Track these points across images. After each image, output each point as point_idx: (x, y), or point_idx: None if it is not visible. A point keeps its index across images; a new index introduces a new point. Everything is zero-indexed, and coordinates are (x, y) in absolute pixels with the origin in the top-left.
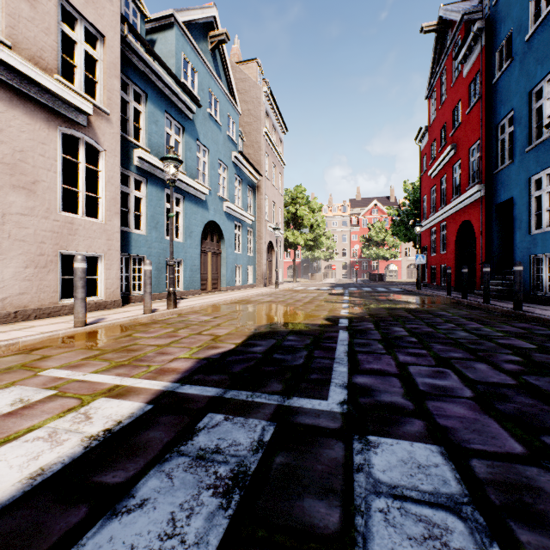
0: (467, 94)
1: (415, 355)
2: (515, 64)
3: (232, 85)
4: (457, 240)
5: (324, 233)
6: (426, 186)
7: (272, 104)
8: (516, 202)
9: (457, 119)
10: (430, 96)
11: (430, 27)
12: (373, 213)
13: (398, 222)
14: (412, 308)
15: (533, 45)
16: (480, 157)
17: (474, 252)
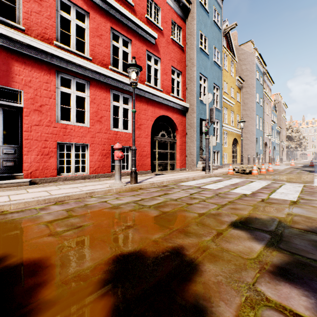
0: None
1: None
2: None
3: (276, 109)
4: None
5: None
6: None
7: (284, 104)
8: None
9: None
10: None
11: None
12: None
13: None
14: None
15: None
16: None
17: None
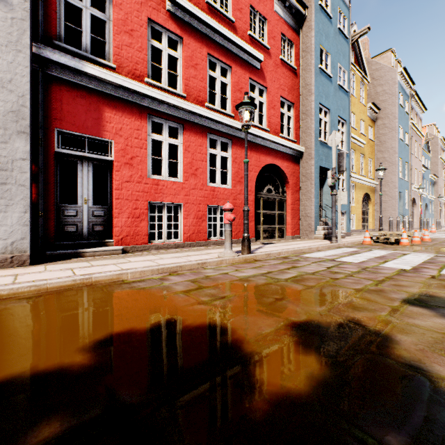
0: None
1: None
2: None
3: (429, 148)
4: None
5: None
6: None
7: (442, 140)
8: None
9: None
10: None
11: None
12: None
13: None
14: None
15: None
16: None
17: None
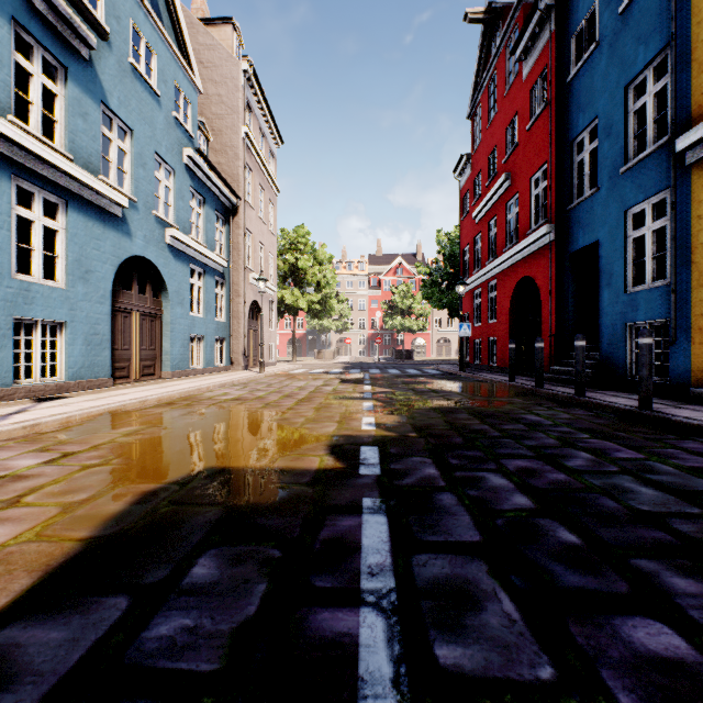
0: (527, 102)
1: (689, 696)
2: (601, 50)
3: (184, 38)
4: (512, 304)
5: (336, 296)
6: (468, 234)
7: (258, 94)
8: (604, 247)
9: (513, 139)
10: (473, 114)
11: (476, 15)
12: (397, 273)
13: (430, 282)
14: (479, 409)
15: (631, 18)
16: (549, 187)
17: (537, 320)
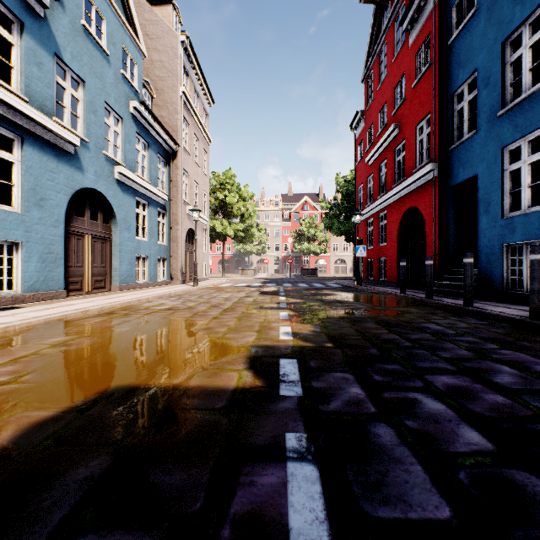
0: (413, 64)
1: None
2: (480, 14)
3: (131, 9)
4: (400, 230)
5: (256, 226)
6: (362, 175)
7: (194, 62)
8: (482, 180)
9: (400, 95)
10: (366, 79)
11: None
12: (304, 209)
13: (331, 215)
14: (383, 318)
15: None
16: (433, 132)
17: (421, 243)
